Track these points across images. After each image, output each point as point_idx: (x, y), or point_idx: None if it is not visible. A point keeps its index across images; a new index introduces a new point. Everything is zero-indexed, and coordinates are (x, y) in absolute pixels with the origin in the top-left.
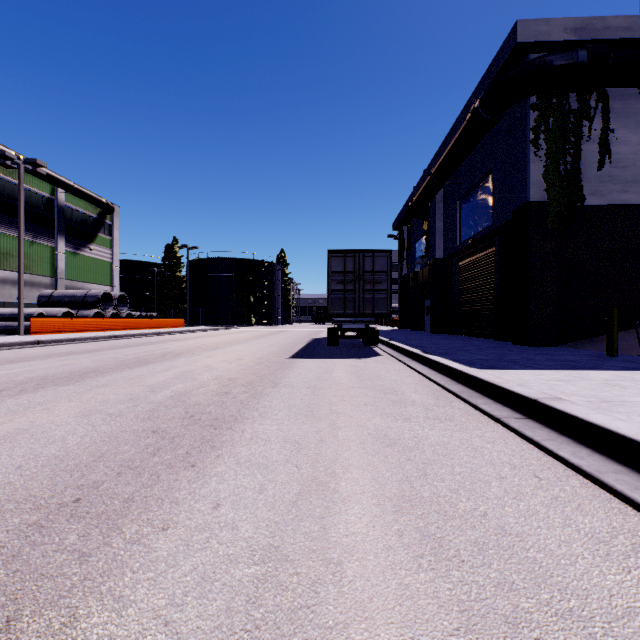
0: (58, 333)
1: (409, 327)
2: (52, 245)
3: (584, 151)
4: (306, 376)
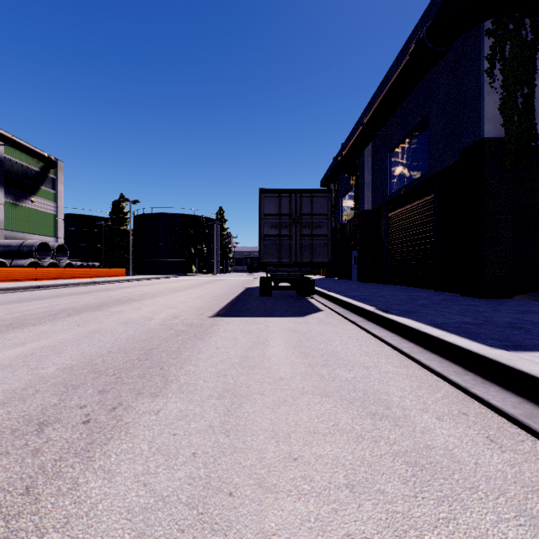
0: None
1: (336, 276)
2: None
3: (538, 87)
4: (225, 356)
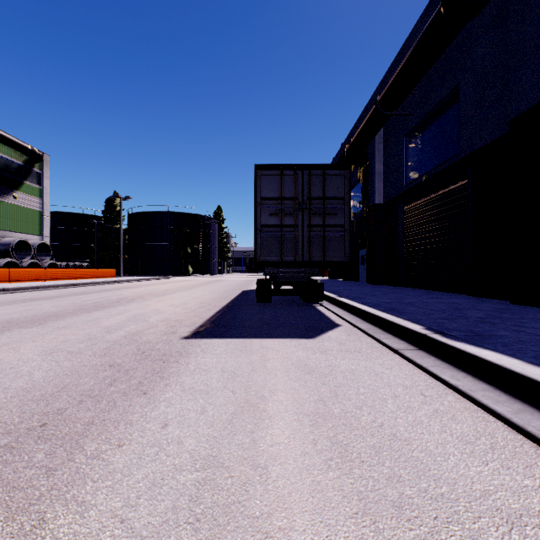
0: None
1: (340, 277)
2: None
3: None
4: (168, 461)
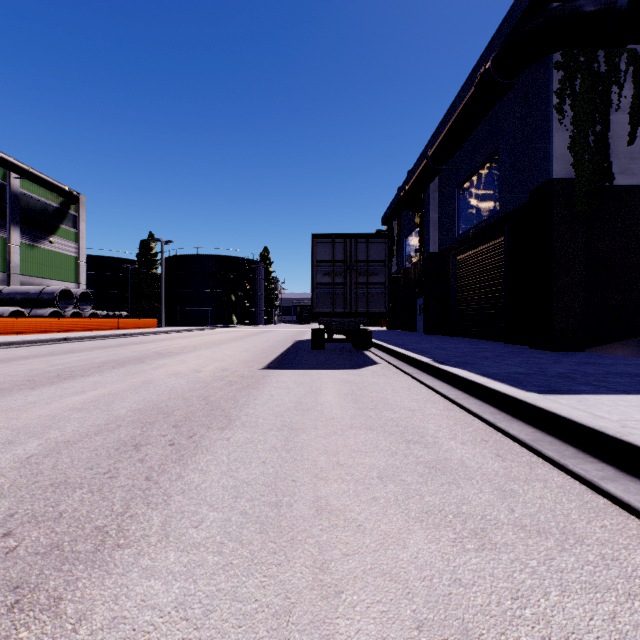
0: None
1: (399, 327)
2: (4, 236)
3: (613, 122)
4: (280, 402)
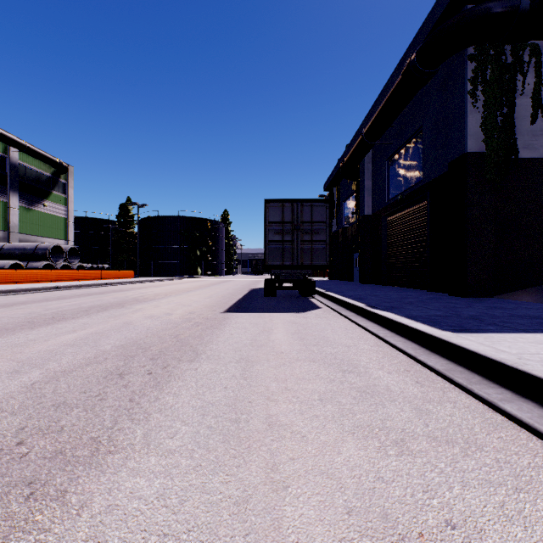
0: (1, 284)
1: (338, 278)
2: (4, 200)
3: (518, 105)
4: (238, 339)
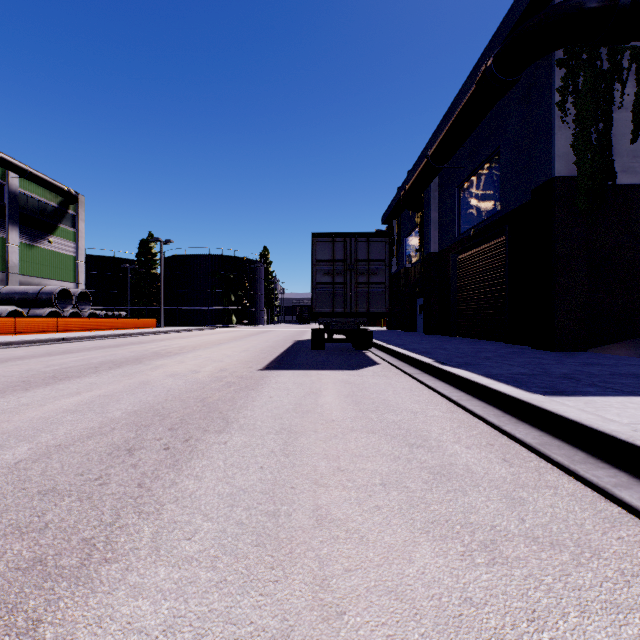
0: None
1: (399, 327)
2: (2, 236)
3: (615, 120)
4: (279, 404)
